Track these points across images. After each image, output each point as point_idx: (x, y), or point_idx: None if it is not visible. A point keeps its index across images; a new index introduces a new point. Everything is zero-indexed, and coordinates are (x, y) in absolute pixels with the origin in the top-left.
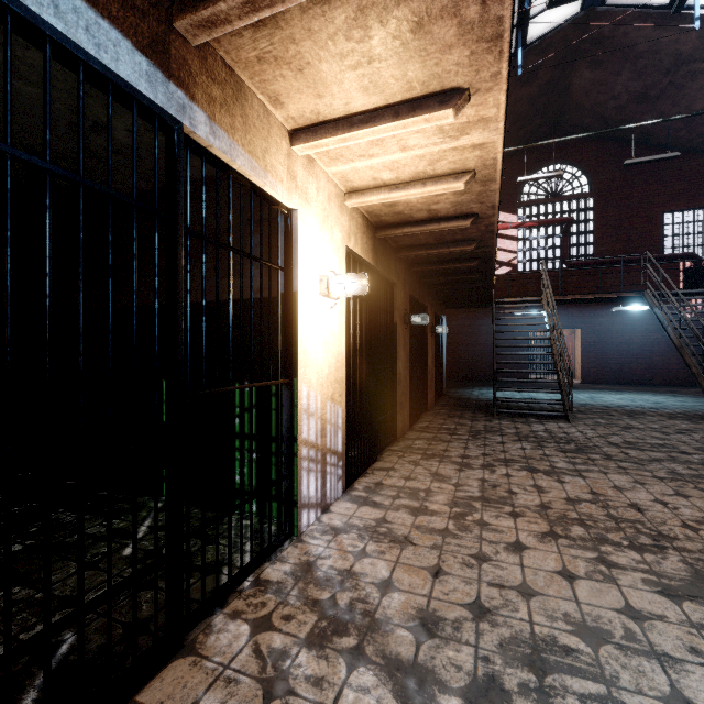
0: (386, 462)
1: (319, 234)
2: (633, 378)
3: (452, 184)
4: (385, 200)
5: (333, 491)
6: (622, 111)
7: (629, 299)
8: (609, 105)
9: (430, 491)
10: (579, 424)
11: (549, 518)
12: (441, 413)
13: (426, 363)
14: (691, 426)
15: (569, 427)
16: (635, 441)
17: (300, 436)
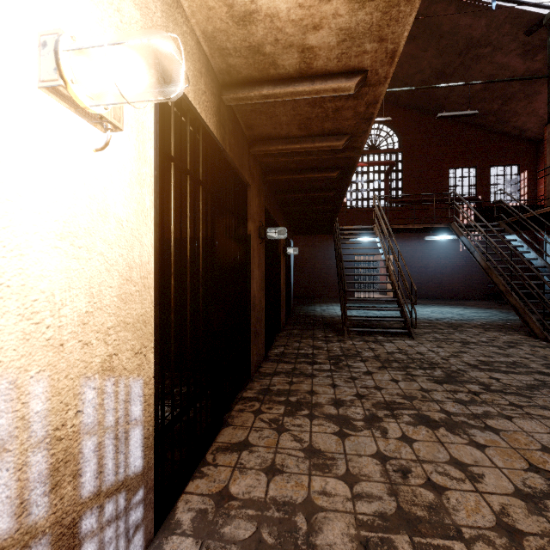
0: (237, 428)
1: None
2: (429, 294)
3: None
4: None
5: None
6: (424, 84)
7: (437, 230)
8: (416, 77)
9: (313, 507)
10: (422, 340)
11: None
12: (294, 333)
13: (278, 283)
14: (509, 337)
15: (417, 345)
16: (487, 360)
17: None
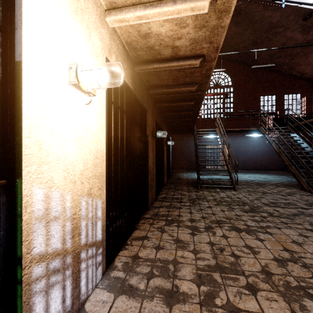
0: (141, 230)
1: (68, 19)
2: (248, 167)
3: (199, 1)
4: (140, 20)
5: (91, 281)
6: (246, 49)
7: (252, 131)
8: (241, 45)
9: (177, 262)
10: (241, 191)
11: (279, 290)
12: (171, 187)
13: (163, 161)
14: (290, 190)
15: (238, 194)
16: (274, 201)
17: (28, 254)
